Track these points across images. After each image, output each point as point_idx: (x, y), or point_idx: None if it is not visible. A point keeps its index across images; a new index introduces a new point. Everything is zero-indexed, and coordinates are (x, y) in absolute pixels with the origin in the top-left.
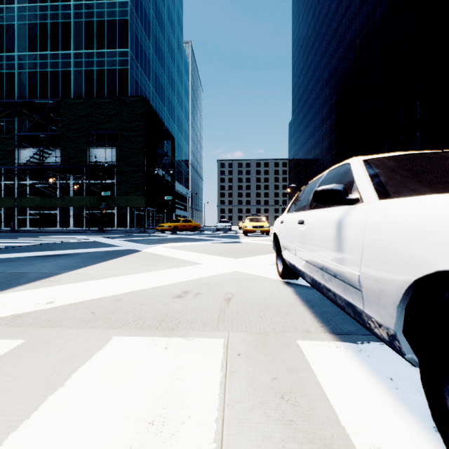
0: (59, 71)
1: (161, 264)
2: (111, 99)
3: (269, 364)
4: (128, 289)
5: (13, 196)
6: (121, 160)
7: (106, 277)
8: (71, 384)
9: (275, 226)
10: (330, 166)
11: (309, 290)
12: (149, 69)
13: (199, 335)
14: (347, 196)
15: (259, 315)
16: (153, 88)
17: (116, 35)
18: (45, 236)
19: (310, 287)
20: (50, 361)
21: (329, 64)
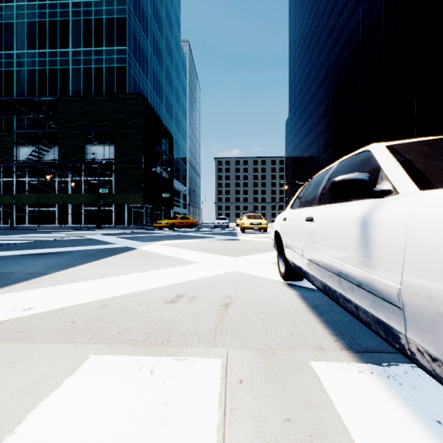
0: (57, 69)
1: (155, 263)
2: (109, 96)
3: (279, 396)
4: (116, 292)
5: (12, 193)
6: (118, 157)
7: (96, 278)
8: (24, 430)
9: (276, 224)
10: (326, 164)
11: (315, 293)
12: (147, 67)
13: (193, 353)
14: (374, 186)
15: (262, 325)
16: (151, 86)
17: (114, 33)
18: (43, 233)
19: (316, 290)
20: (6, 392)
21: (326, 62)
